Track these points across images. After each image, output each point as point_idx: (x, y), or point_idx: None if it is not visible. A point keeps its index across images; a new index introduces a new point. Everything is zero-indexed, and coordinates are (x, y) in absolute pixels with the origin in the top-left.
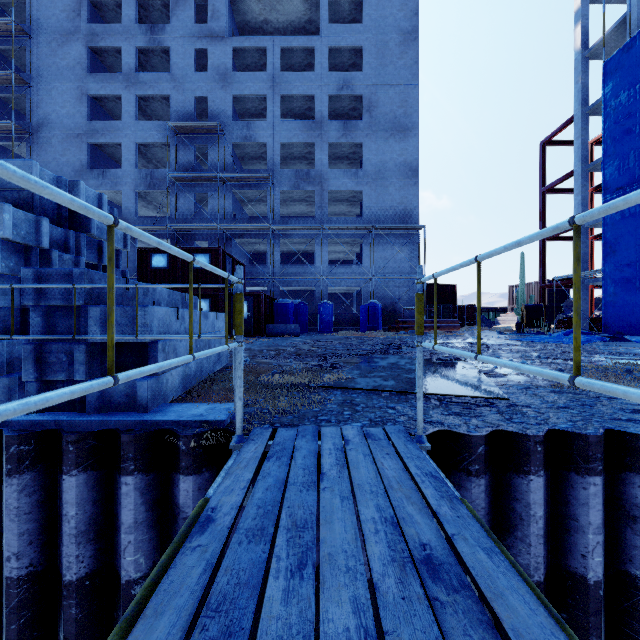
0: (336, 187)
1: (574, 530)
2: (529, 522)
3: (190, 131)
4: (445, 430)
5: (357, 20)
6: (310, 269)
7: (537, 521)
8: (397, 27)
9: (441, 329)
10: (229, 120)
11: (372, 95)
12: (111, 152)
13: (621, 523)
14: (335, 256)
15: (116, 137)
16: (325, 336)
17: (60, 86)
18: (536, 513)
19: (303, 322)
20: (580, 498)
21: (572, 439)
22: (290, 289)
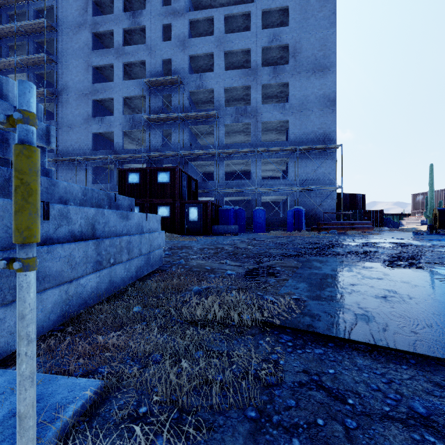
0: (267, 118)
1: None
2: None
3: (159, 84)
4: None
5: None
6: (247, 183)
7: None
8: None
9: (357, 230)
10: (187, 74)
11: (296, 43)
12: (108, 105)
13: None
14: (266, 174)
15: (110, 94)
16: (259, 235)
17: (75, 62)
18: None
19: (241, 224)
20: None
21: None
22: (232, 199)
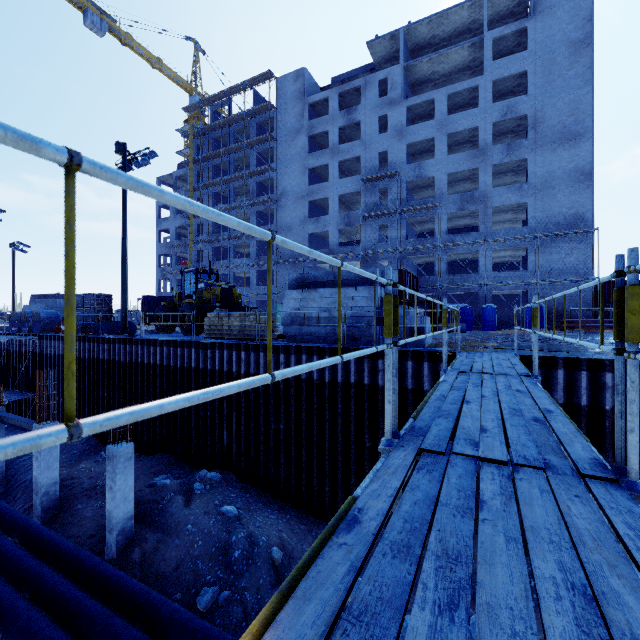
0: (499, 203)
1: (577, 389)
2: (557, 384)
3: (375, 180)
4: (528, 355)
5: (522, 42)
6: (474, 277)
7: (560, 384)
8: (566, 40)
9: None
10: (404, 165)
11: (537, 112)
12: (319, 203)
13: (598, 389)
14: (499, 260)
15: (325, 194)
16: (488, 333)
17: (292, 167)
18: (560, 381)
19: (468, 322)
20: (578, 379)
21: (576, 360)
22: (454, 293)
